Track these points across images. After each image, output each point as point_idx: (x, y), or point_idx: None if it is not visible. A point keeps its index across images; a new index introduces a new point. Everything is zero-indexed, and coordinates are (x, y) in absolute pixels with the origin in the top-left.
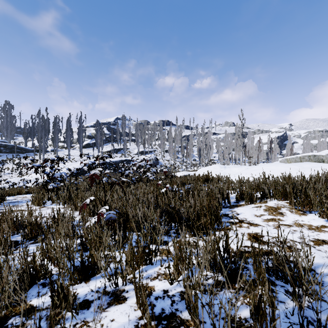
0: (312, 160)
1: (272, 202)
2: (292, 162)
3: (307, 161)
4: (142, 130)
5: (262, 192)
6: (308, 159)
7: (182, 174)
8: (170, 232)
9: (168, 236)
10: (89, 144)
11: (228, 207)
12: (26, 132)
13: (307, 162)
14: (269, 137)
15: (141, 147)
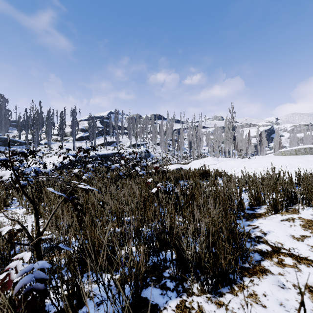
0: (308, 152)
1: (306, 212)
2: (287, 155)
3: (303, 153)
4: (134, 124)
5: (288, 197)
6: (304, 152)
7: (174, 167)
8: (164, 275)
9: (160, 287)
10: (83, 137)
11: (243, 217)
12: (20, 125)
13: (310, 155)
14: (258, 130)
15: (133, 140)
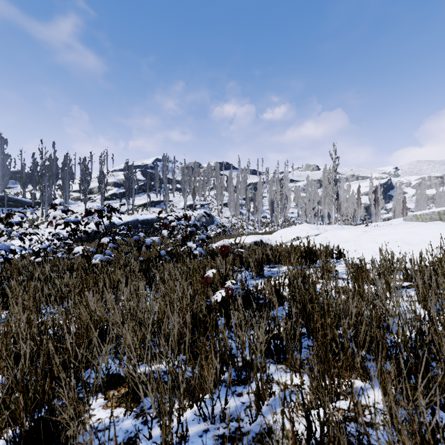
0: None
1: None
2: (426, 221)
3: None
4: (191, 176)
5: None
6: None
7: (251, 240)
8: None
9: None
10: (116, 195)
11: None
12: (25, 177)
13: None
14: (372, 185)
15: (189, 199)
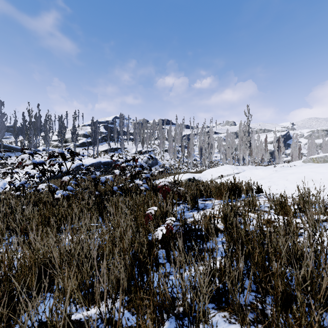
0: None
1: None
2: (320, 162)
3: None
4: (140, 129)
5: None
6: None
7: (186, 177)
8: None
9: None
10: (85, 143)
11: None
12: (17, 130)
13: None
14: (276, 136)
15: (139, 147)
